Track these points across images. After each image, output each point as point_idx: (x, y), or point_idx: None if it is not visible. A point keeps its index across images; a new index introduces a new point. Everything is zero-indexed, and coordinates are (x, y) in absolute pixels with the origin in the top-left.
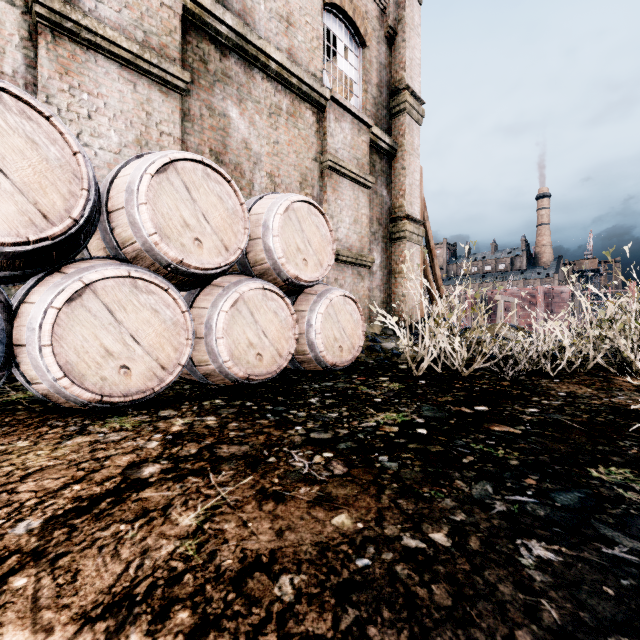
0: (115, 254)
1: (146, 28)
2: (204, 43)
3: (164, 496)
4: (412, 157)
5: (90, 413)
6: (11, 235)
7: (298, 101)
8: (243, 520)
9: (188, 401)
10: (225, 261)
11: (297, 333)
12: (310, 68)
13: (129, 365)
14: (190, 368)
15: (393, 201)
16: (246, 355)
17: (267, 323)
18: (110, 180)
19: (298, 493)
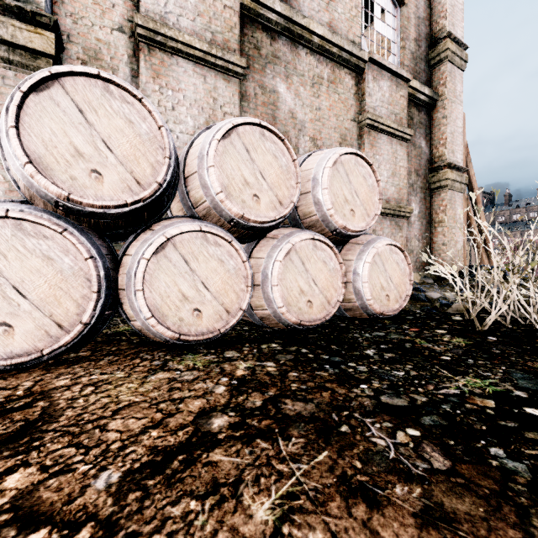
0: (190, 213)
1: (213, 29)
2: (257, 32)
3: (234, 463)
4: (454, 104)
5: (171, 348)
6: (115, 199)
7: (338, 68)
8: (331, 530)
9: (248, 343)
10: (279, 214)
11: (345, 282)
12: (349, 36)
13: (200, 308)
14: (248, 311)
15: (432, 151)
16: (298, 302)
17: (316, 272)
18: (186, 150)
19: (394, 494)
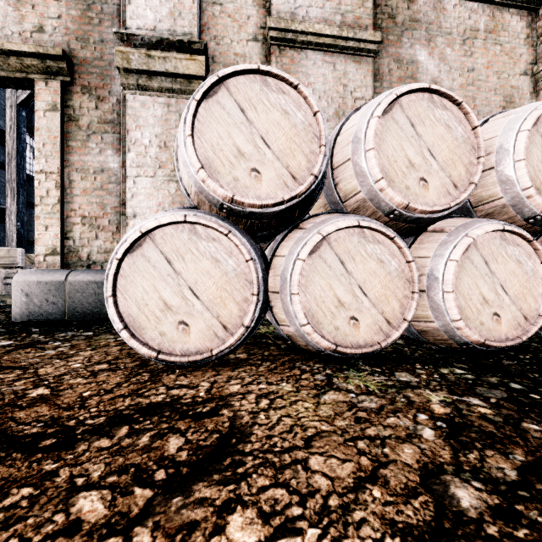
0: (336, 209)
1: (343, 10)
2: None
3: None
4: None
5: (325, 360)
6: (272, 197)
7: (500, 11)
8: None
9: (418, 363)
10: (455, 200)
11: None
12: None
13: (357, 316)
14: None
15: None
16: (479, 314)
17: (506, 275)
18: (334, 139)
19: None
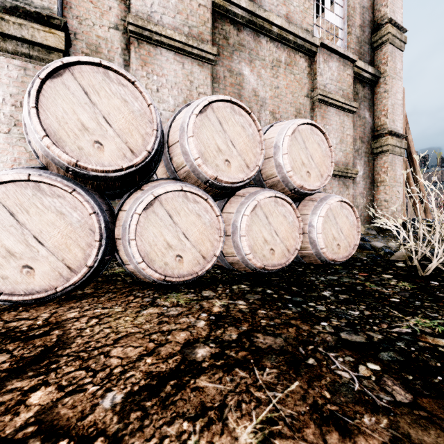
0: (172, 176)
1: (190, 24)
2: (226, 25)
3: (217, 390)
4: (394, 80)
5: (158, 288)
6: (113, 165)
7: (293, 53)
8: None
9: (221, 284)
10: (247, 176)
11: (302, 233)
12: (303, 25)
13: (182, 255)
14: (220, 257)
15: (375, 121)
16: (262, 250)
17: (278, 224)
18: (169, 124)
19: (363, 424)
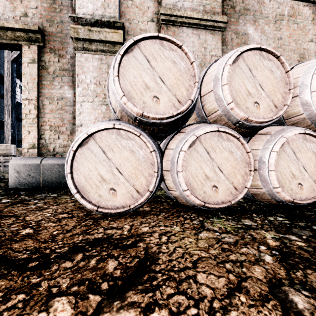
0: (202, 120)
1: (204, 3)
2: None
3: None
4: None
5: (197, 211)
6: (166, 113)
7: (297, 4)
8: None
9: (254, 213)
10: (275, 115)
11: None
12: None
13: (217, 185)
14: None
15: None
16: (289, 184)
17: (306, 160)
18: (201, 78)
19: None
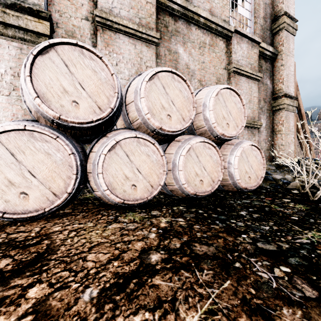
0: (128, 126)
1: (140, 16)
2: (166, 17)
3: (169, 287)
4: (288, 57)
5: (118, 208)
6: (86, 118)
7: (215, 37)
8: None
9: (165, 206)
10: (183, 126)
11: (223, 168)
12: (222, 17)
13: (136, 184)
14: (163, 186)
15: (274, 87)
16: (194, 180)
17: (206, 162)
18: (126, 88)
19: (283, 314)
